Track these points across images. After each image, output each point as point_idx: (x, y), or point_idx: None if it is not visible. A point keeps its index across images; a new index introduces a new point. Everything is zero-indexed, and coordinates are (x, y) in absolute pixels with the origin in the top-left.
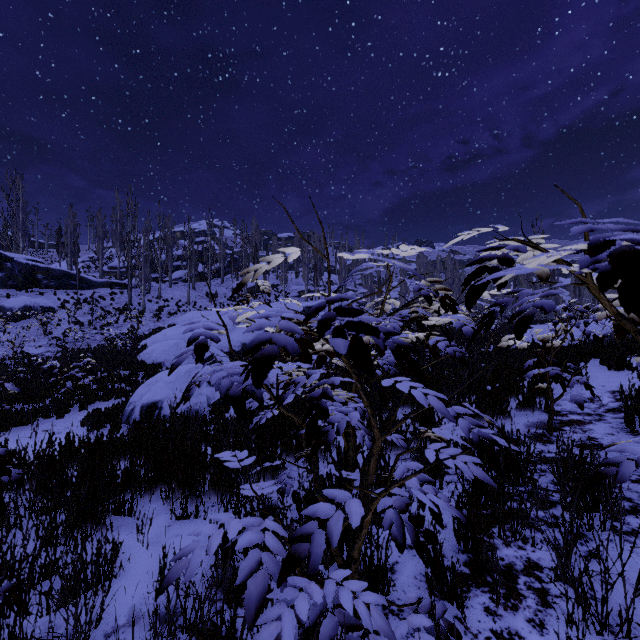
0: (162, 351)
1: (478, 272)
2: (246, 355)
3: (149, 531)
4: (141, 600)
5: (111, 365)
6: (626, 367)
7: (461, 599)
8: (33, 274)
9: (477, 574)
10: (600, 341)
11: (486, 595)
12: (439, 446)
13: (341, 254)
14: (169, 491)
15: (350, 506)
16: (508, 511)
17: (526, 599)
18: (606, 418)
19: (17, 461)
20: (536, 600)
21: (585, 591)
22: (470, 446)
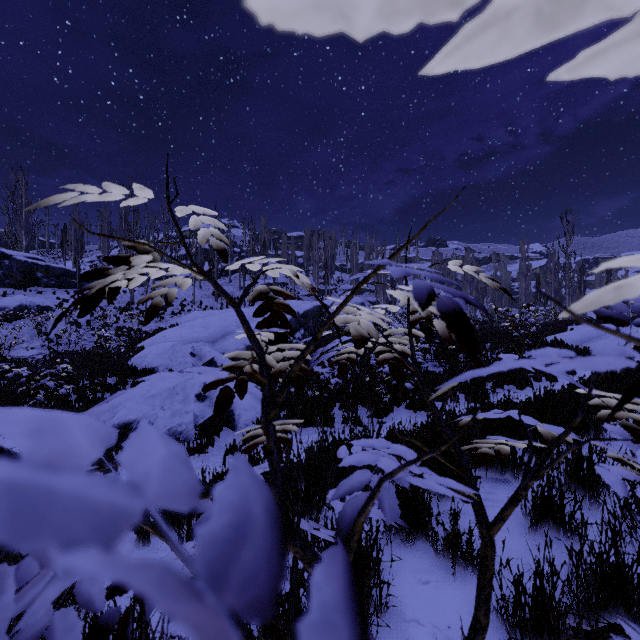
0: (156, 355)
1: None
2: None
3: None
4: None
5: (96, 371)
6: None
7: None
8: (32, 272)
9: None
10: None
11: None
12: None
13: None
14: None
15: None
16: None
17: None
18: None
19: None
20: None
21: None
22: None
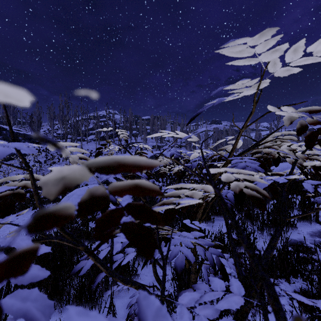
0: None
1: None
2: None
3: None
4: None
5: None
6: None
7: None
8: (17, 137)
9: None
10: None
11: None
12: None
13: None
14: None
15: None
16: None
17: None
18: None
19: None
20: None
21: None
22: None
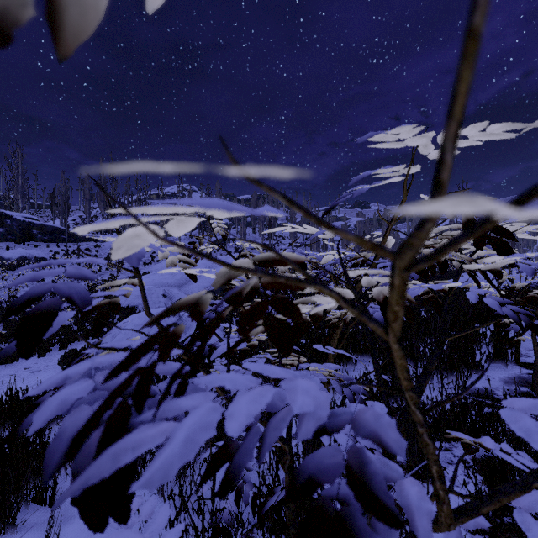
0: (136, 296)
1: None
2: None
3: (67, 537)
4: None
5: None
6: None
7: None
8: (29, 229)
9: None
10: None
11: None
12: (537, 503)
13: None
14: None
15: None
16: None
17: None
18: None
19: None
20: None
21: None
22: None
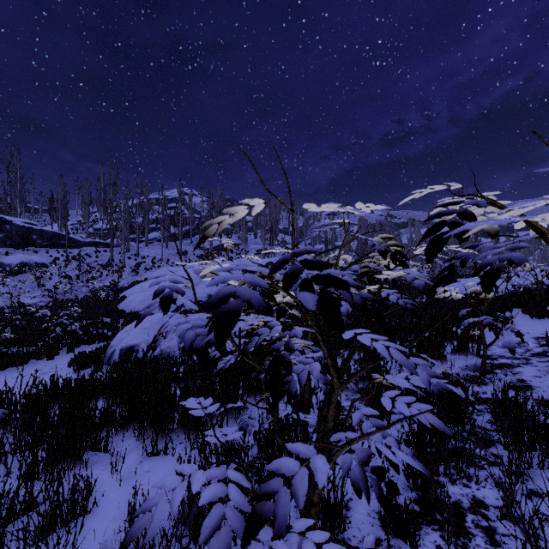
0: (139, 301)
1: (437, 226)
2: (209, 310)
3: (122, 467)
4: (112, 536)
5: (95, 313)
6: (547, 316)
7: (414, 538)
8: (29, 235)
9: (427, 512)
10: (530, 293)
11: (437, 533)
12: (394, 394)
13: (307, 205)
14: (141, 429)
15: (315, 462)
16: (451, 449)
17: (475, 538)
18: (532, 362)
19: (4, 402)
20: (484, 539)
21: (537, 535)
22: (421, 392)
